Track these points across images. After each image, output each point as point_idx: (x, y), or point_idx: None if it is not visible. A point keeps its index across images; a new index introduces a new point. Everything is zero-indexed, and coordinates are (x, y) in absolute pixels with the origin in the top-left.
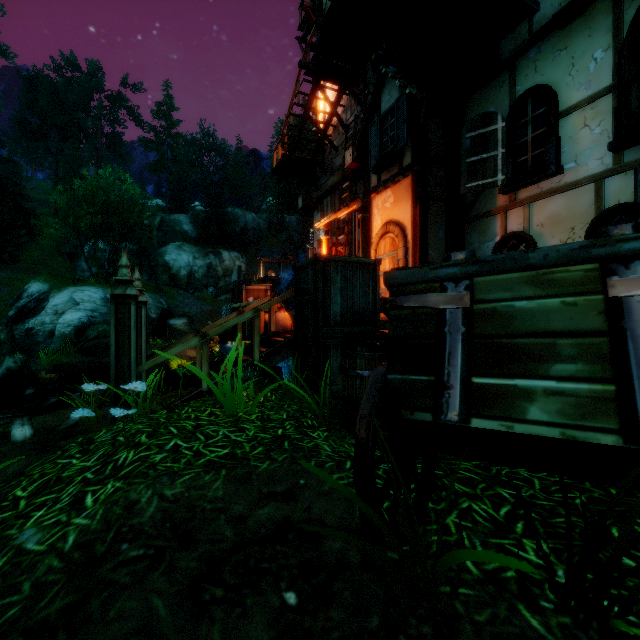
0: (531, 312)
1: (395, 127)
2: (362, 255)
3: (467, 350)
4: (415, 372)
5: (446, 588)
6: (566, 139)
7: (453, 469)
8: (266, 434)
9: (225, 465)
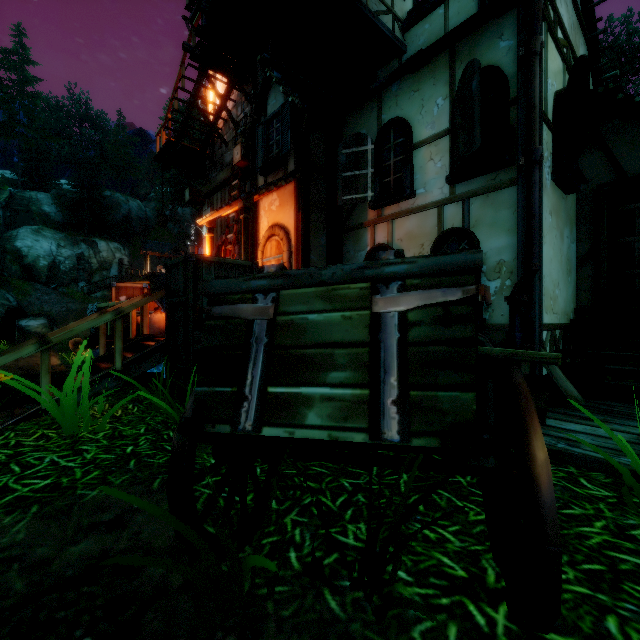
0: (319, 324)
1: (280, 132)
2: (244, 256)
3: (267, 361)
4: (221, 384)
5: (264, 590)
6: (418, 168)
7: (307, 466)
8: (110, 454)
9: (40, 500)
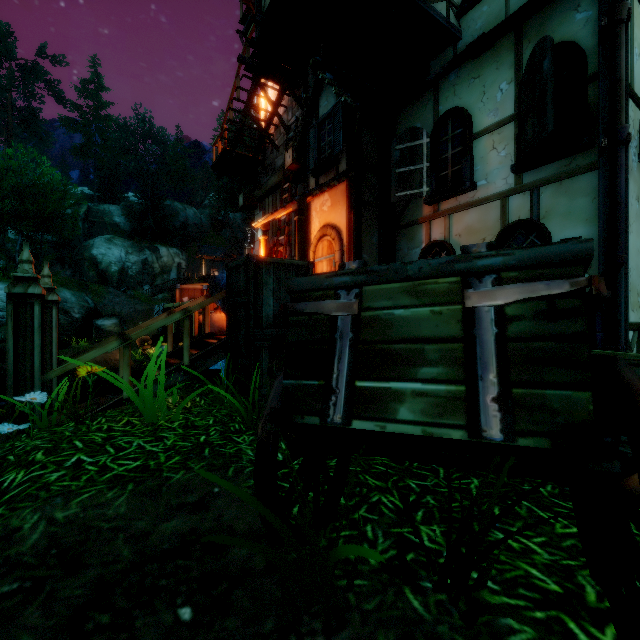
0: (407, 320)
1: (332, 133)
2: (298, 257)
3: (353, 355)
4: (308, 377)
5: (343, 582)
6: (479, 159)
7: (370, 465)
8: (186, 442)
9: (133, 479)
